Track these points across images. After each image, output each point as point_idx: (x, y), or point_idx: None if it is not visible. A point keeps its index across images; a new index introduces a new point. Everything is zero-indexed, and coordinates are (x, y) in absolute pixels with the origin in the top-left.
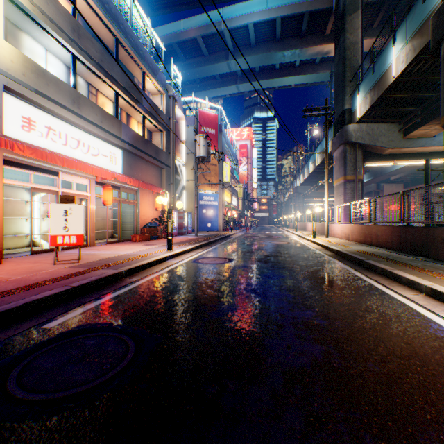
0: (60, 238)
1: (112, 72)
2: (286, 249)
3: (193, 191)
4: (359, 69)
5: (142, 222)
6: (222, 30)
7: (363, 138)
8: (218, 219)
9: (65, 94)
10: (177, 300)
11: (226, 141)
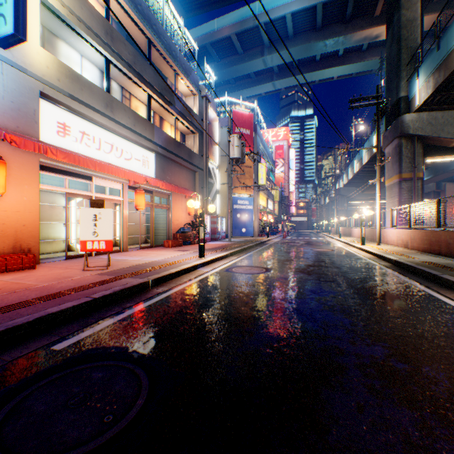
0: (89, 243)
1: (145, 74)
2: (331, 258)
3: (226, 195)
4: (418, 48)
5: (175, 227)
6: (257, 25)
7: (423, 129)
8: (253, 224)
9: (98, 98)
10: (205, 320)
11: (261, 142)
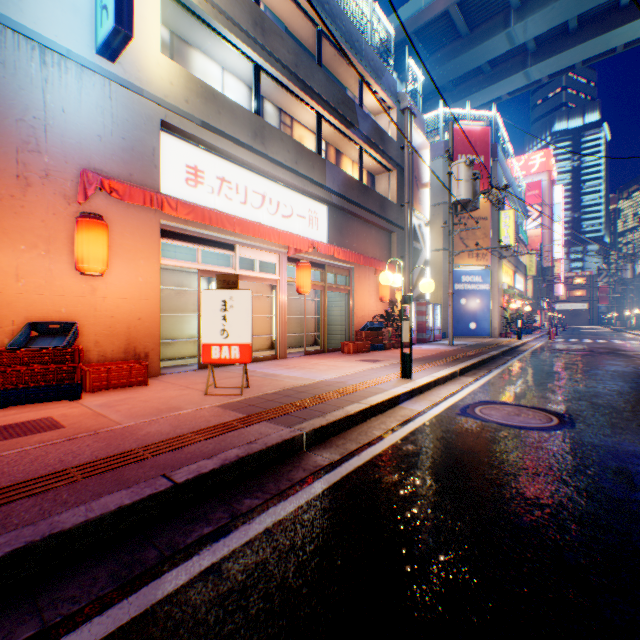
0: (215, 349)
1: (311, 82)
2: None
3: (441, 268)
4: None
5: (358, 321)
6: None
7: None
8: (490, 315)
9: (243, 124)
10: None
11: (504, 175)
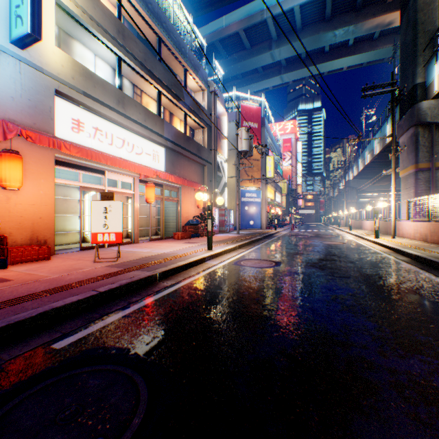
0: (100, 235)
1: (155, 71)
2: (344, 251)
3: (234, 188)
4: (437, 31)
5: (184, 219)
6: (265, 19)
7: None
8: (261, 216)
9: (110, 94)
10: (213, 319)
11: (269, 135)
